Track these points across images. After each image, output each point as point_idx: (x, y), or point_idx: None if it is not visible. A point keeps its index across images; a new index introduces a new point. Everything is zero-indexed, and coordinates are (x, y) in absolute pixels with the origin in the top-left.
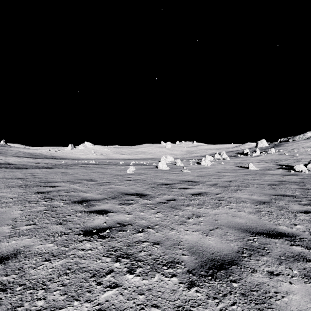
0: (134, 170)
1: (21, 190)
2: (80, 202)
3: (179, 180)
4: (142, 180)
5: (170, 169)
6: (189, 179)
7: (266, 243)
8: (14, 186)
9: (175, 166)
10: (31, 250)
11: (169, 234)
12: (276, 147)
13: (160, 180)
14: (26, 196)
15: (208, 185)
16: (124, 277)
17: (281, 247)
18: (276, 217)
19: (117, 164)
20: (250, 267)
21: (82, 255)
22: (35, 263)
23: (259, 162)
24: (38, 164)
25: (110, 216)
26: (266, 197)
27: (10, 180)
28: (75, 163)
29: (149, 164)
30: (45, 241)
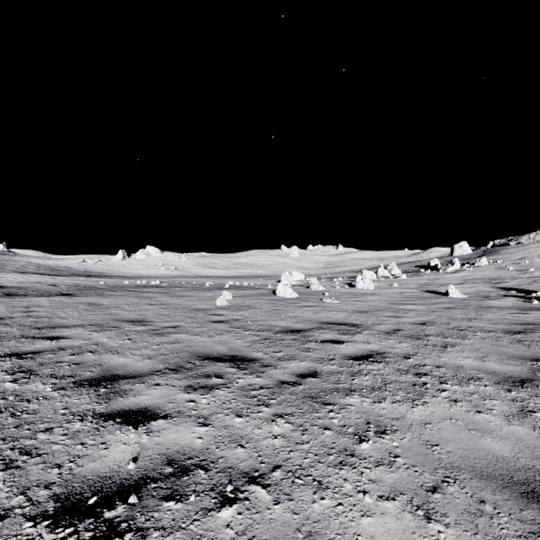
0: (231, 299)
1: None
2: (95, 384)
3: (319, 320)
4: (245, 322)
5: (299, 297)
6: (338, 318)
7: None
8: None
9: (308, 291)
10: None
11: (313, 512)
12: (489, 256)
13: (281, 320)
14: None
15: (380, 333)
16: None
17: None
18: None
19: (201, 286)
20: None
21: None
22: None
23: (464, 283)
24: (51, 287)
25: (154, 432)
26: (516, 364)
27: None
28: (123, 284)
29: (260, 287)
30: None
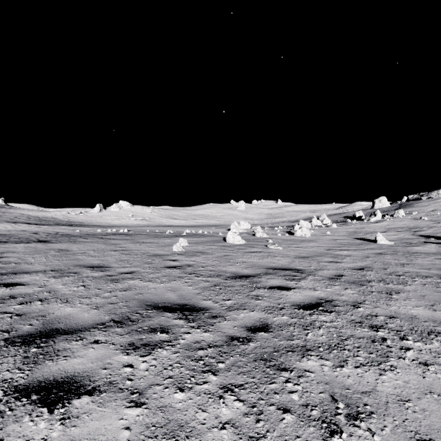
0: (187, 245)
1: None
2: (28, 342)
3: (266, 265)
4: (197, 267)
5: (246, 243)
6: (283, 263)
7: None
8: None
9: (253, 238)
10: None
11: None
12: (405, 209)
13: (231, 266)
14: None
15: (324, 279)
16: None
17: None
18: None
19: (162, 233)
20: None
21: None
22: None
23: (387, 231)
24: (33, 235)
25: (72, 419)
26: None
27: None
28: (96, 232)
29: (213, 234)
30: None
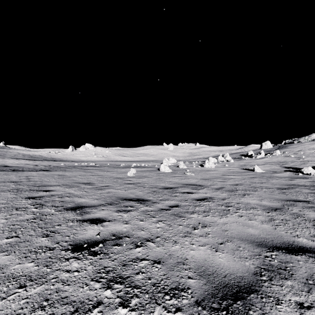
0: (135, 172)
1: (11, 195)
2: (74, 209)
3: (182, 183)
4: (143, 183)
5: (172, 171)
6: (192, 182)
7: (287, 261)
8: (4, 191)
9: (177, 168)
10: (5, 272)
11: (172, 249)
12: (281, 149)
13: (162, 183)
14: (16, 202)
15: (213, 189)
16: (115, 313)
17: (306, 267)
18: (293, 227)
19: (118, 166)
20: (273, 295)
21: (66, 279)
22: (6, 290)
23: (265, 164)
24: (35, 166)
25: (105, 226)
26: (277, 202)
27: (2, 184)
28: (75, 165)
29: (151, 166)
30: (24, 259)
